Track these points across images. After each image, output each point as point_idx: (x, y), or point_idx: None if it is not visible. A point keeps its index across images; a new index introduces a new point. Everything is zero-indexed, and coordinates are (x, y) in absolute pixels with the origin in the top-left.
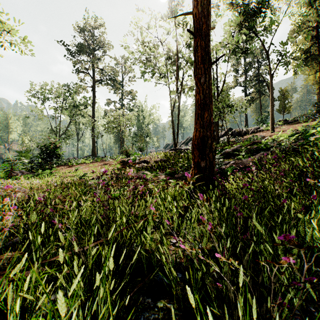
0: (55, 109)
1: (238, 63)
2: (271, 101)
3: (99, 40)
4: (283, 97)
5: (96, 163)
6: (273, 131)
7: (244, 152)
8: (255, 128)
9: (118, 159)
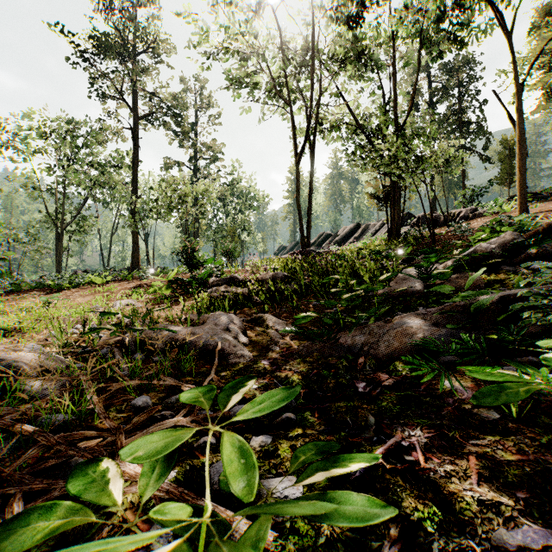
0: (49, 171)
1: (419, 90)
2: (519, 144)
3: (146, 35)
4: (508, 153)
5: (121, 283)
6: (525, 211)
7: (546, 250)
8: (469, 209)
9: (171, 275)
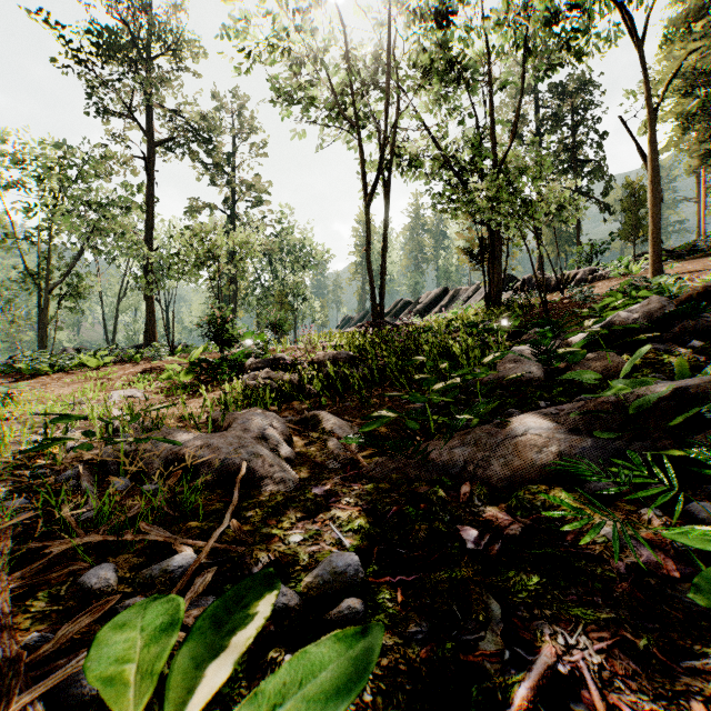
0: (28, 212)
1: (522, 118)
2: (652, 186)
3: (165, 33)
4: (633, 201)
5: (124, 366)
6: (659, 272)
7: (709, 322)
8: (587, 270)
9: (194, 355)
